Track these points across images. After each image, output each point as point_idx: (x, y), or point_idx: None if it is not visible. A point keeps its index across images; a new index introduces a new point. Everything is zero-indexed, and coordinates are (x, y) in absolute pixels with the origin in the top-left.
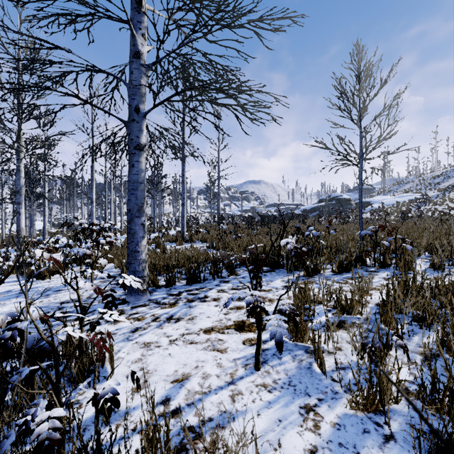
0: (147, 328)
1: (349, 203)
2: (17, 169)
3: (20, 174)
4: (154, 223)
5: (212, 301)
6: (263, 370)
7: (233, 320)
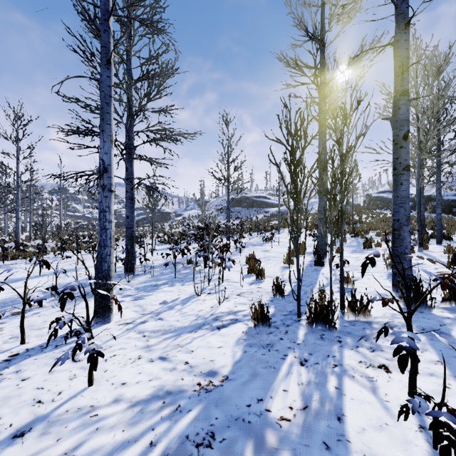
0: None
1: (169, 215)
2: None
3: None
4: (5, 230)
5: None
6: None
7: None
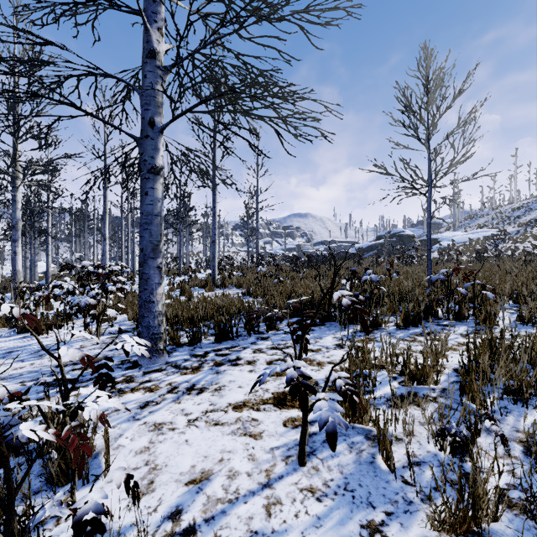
0: (161, 402)
1: (412, 241)
2: (12, 200)
3: (16, 205)
4: (180, 265)
5: (246, 365)
6: (310, 466)
7: (271, 392)
